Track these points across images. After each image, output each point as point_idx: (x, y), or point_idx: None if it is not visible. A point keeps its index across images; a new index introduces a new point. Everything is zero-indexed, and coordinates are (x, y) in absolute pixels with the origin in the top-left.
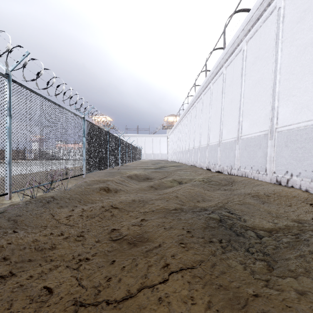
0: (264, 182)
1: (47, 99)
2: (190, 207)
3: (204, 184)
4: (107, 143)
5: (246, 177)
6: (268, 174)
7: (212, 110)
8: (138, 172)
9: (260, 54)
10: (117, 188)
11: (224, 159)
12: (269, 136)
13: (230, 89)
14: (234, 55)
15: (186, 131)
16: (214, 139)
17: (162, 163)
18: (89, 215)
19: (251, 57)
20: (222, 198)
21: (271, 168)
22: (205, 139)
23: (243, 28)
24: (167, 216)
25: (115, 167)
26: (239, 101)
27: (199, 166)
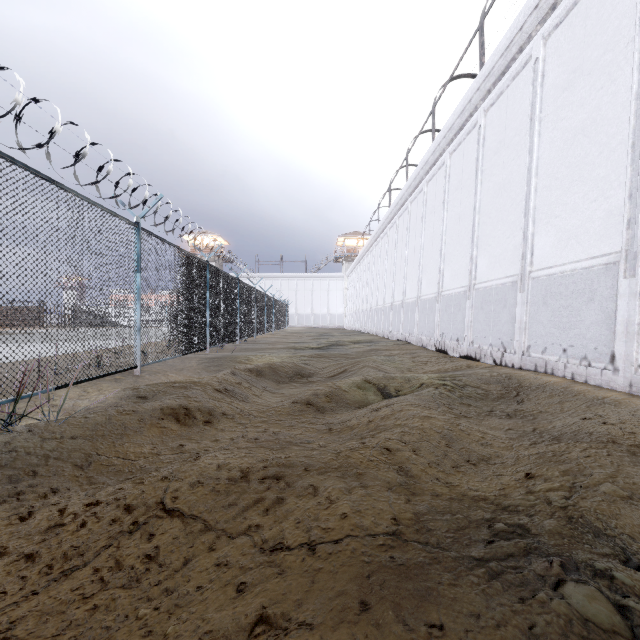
0: (611, 392)
1: (2, 155)
2: (442, 504)
3: (449, 395)
4: (205, 289)
5: (550, 375)
6: (620, 369)
7: (448, 214)
8: (279, 359)
9: (587, 59)
10: (213, 409)
11: (482, 327)
12: (623, 269)
13: (498, 160)
14: (509, 78)
15: (385, 266)
16: (455, 280)
17: (334, 335)
18: (61, 557)
19: (558, 73)
20: (527, 452)
21: (632, 354)
22: (431, 281)
23: (536, 2)
24: (377, 605)
25: (228, 345)
26: (525, 186)
27: (417, 342)
